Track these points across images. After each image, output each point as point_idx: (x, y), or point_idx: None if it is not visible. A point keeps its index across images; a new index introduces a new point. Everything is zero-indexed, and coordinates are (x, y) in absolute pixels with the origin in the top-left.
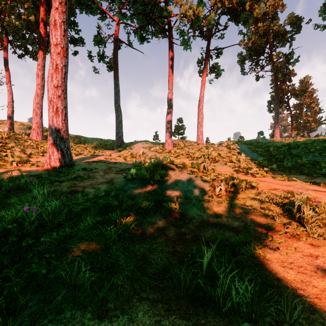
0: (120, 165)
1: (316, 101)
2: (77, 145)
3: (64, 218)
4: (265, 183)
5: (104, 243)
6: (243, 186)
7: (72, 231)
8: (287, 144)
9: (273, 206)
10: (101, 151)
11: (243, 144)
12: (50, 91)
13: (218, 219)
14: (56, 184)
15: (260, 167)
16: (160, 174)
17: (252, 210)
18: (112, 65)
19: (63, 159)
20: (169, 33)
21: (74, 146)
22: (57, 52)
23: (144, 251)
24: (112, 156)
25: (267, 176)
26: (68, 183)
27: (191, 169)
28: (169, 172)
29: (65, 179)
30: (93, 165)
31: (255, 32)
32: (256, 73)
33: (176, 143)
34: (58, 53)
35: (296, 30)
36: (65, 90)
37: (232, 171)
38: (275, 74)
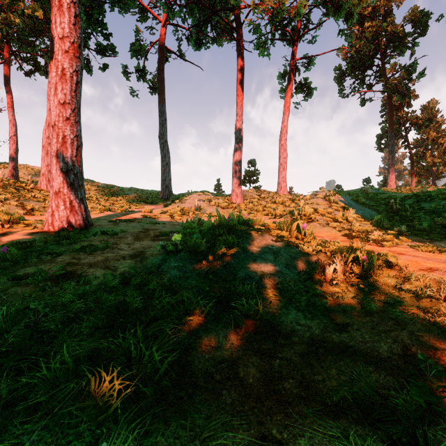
0: (163, 226)
1: (445, 135)
2: (105, 198)
3: (11, 347)
4: (406, 258)
5: (85, 425)
6: (375, 264)
7: (10, 389)
8: (413, 195)
9: (445, 305)
10: (139, 206)
11: (347, 196)
12: (53, 111)
13: (342, 334)
14: (47, 259)
15: (381, 229)
16: (226, 243)
17: (404, 314)
18: (157, 85)
19: (74, 217)
20: (237, 33)
21: (101, 199)
22: (64, 49)
23: (188, 441)
24: (153, 213)
25: (400, 244)
26: (68, 256)
27: (278, 233)
28: (242, 239)
29: (66, 250)
30: (121, 227)
31: (360, 36)
32: (361, 94)
33: (247, 194)
34: (65, 51)
35: (421, 31)
36: (78, 109)
37: (340, 236)
38: (389, 96)
